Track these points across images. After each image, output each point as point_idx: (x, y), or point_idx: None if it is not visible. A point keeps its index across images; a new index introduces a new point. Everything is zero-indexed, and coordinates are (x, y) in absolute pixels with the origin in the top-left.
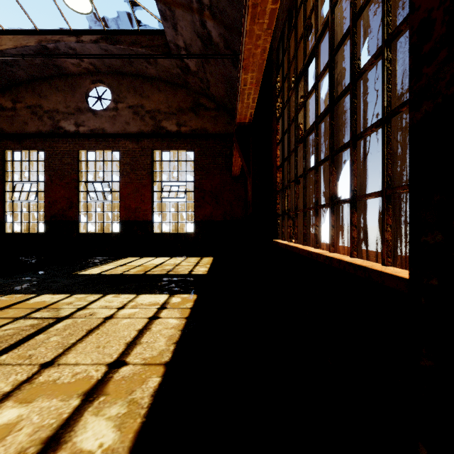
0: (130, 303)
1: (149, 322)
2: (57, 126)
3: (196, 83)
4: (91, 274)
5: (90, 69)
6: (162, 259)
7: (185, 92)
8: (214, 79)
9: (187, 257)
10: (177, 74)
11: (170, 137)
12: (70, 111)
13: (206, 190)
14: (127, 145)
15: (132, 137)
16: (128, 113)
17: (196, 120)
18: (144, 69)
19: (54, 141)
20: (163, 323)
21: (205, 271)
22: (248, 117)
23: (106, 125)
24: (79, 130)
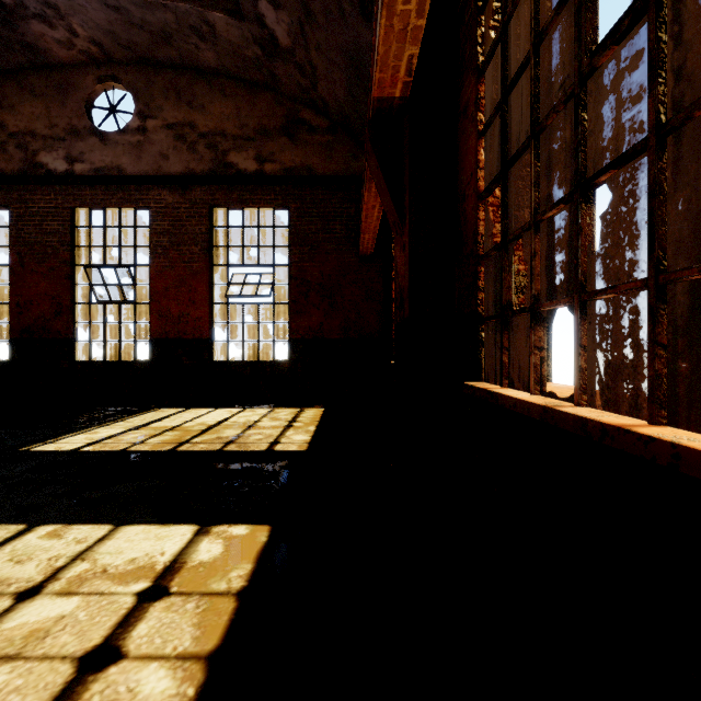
0: (70, 569)
1: (66, 691)
2: (32, 162)
3: (291, 77)
4: (57, 451)
5: (93, 53)
6: (225, 411)
7: (272, 98)
8: (325, 62)
9: (275, 408)
10: (256, 58)
11: (244, 182)
12: (57, 134)
13: (312, 281)
14: (163, 198)
15: (172, 182)
16: (165, 138)
17: (292, 150)
18: (193, 53)
19: (27, 190)
20: (115, 697)
21: (304, 443)
22: (402, 77)
23: (124, 161)
24: (75, 169)
